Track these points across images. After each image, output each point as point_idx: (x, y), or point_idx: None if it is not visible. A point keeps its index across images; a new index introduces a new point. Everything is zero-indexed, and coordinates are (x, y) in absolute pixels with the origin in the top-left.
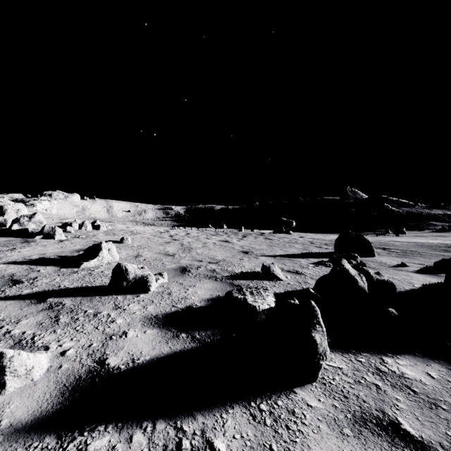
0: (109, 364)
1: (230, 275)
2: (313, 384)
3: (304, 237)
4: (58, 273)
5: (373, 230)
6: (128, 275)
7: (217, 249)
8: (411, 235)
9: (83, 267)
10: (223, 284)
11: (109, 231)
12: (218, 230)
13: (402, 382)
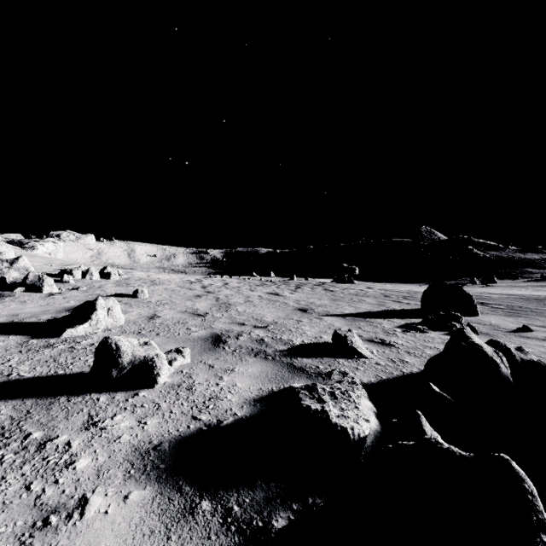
0: None
1: (286, 348)
2: None
3: (372, 287)
4: (21, 347)
5: (455, 279)
6: (121, 357)
7: (264, 306)
8: (505, 285)
9: (66, 336)
10: (278, 366)
11: (122, 281)
12: (264, 279)
13: None
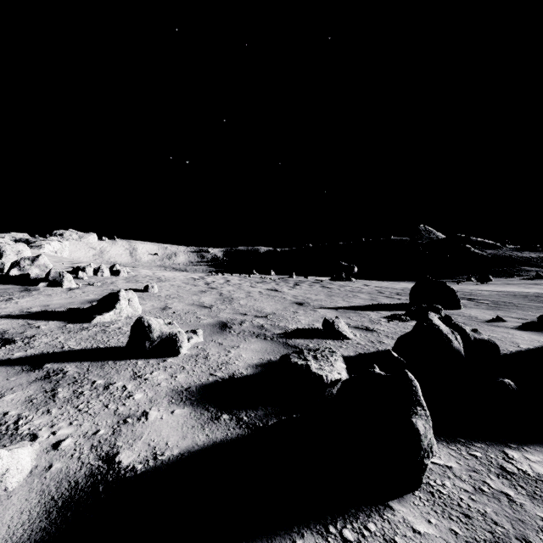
0: (120, 462)
1: (282, 332)
2: (415, 494)
3: (369, 285)
4: (62, 329)
5: (452, 277)
6: (152, 332)
7: (264, 300)
8: (500, 283)
9: (95, 322)
10: (275, 344)
11: (131, 277)
12: (264, 277)
13: (542, 491)
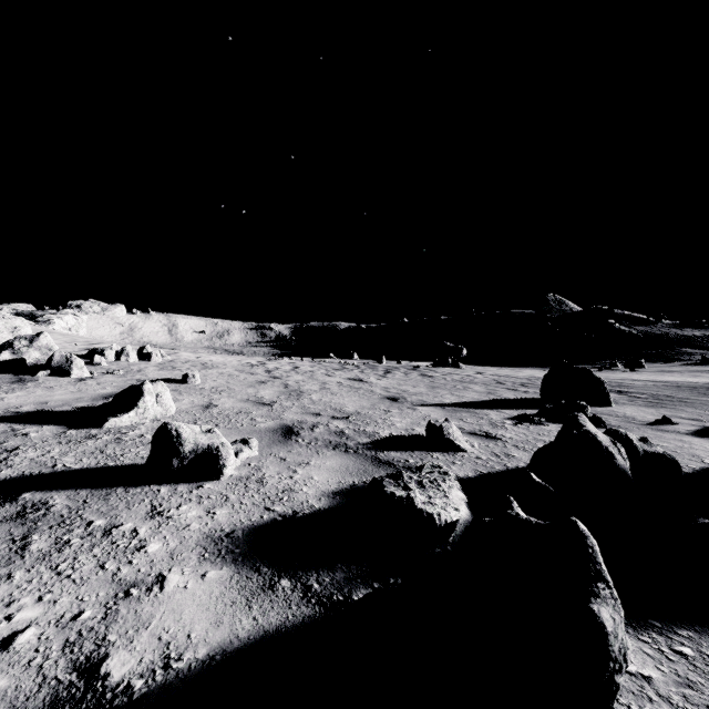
0: (108, 676)
1: (370, 441)
2: None
3: (483, 372)
4: (60, 438)
5: (591, 362)
6: (182, 445)
7: (345, 394)
8: (655, 370)
9: (109, 427)
10: (360, 459)
11: (166, 363)
12: (345, 362)
13: None
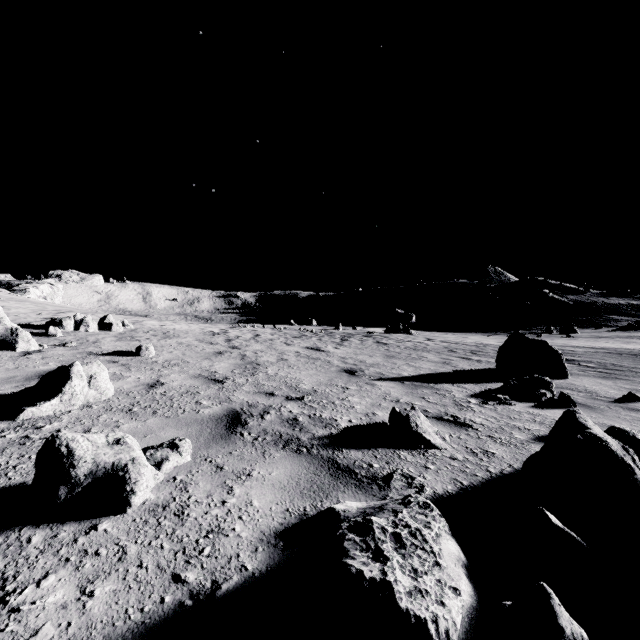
0: None
1: (327, 433)
2: None
3: (433, 339)
4: None
5: (528, 328)
6: (74, 467)
7: (302, 366)
8: (588, 336)
9: (24, 418)
10: (315, 465)
11: (127, 333)
12: (304, 329)
13: None
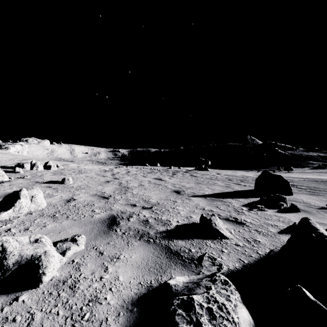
0: None
1: (165, 229)
2: None
3: (220, 173)
4: None
5: (268, 167)
6: (6, 259)
7: (151, 189)
8: (299, 172)
9: None
10: (157, 251)
11: (59, 171)
12: (153, 168)
13: None
